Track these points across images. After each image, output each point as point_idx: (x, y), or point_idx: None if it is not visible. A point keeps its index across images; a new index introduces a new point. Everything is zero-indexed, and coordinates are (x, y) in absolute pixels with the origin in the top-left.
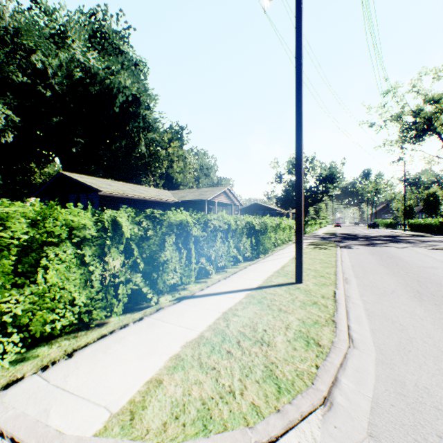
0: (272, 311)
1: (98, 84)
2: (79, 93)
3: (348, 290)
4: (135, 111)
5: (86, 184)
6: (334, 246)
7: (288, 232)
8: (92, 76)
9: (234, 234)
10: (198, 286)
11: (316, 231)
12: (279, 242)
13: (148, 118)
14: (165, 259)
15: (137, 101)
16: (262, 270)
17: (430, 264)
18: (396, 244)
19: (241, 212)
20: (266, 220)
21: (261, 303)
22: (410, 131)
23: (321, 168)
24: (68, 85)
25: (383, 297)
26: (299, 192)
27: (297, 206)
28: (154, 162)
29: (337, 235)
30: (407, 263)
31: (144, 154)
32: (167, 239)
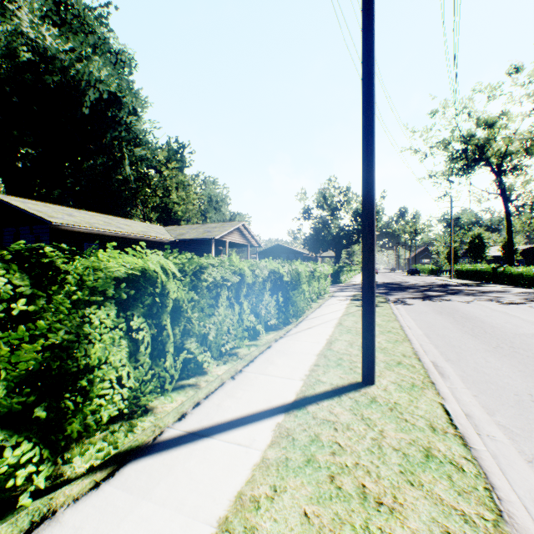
0: (346, 502)
1: (58, 73)
2: (27, 81)
3: (456, 395)
4: (115, 115)
5: (28, 212)
6: (385, 300)
7: (323, 283)
8: (48, 60)
9: (251, 290)
10: (179, 399)
11: (352, 279)
12: (313, 297)
13: (134, 127)
14: (83, 364)
15: (117, 102)
16: (298, 351)
17: (526, 328)
18: (456, 297)
19: (259, 255)
20: (299, 267)
21: (314, 465)
22: (459, 161)
23: (358, 202)
24: (7, 68)
25: (529, 413)
26: (369, 218)
27: (367, 243)
28: (144, 188)
29: (379, 285)
30: (496, 328)
31: (129, 177)
32: (91, 315)
